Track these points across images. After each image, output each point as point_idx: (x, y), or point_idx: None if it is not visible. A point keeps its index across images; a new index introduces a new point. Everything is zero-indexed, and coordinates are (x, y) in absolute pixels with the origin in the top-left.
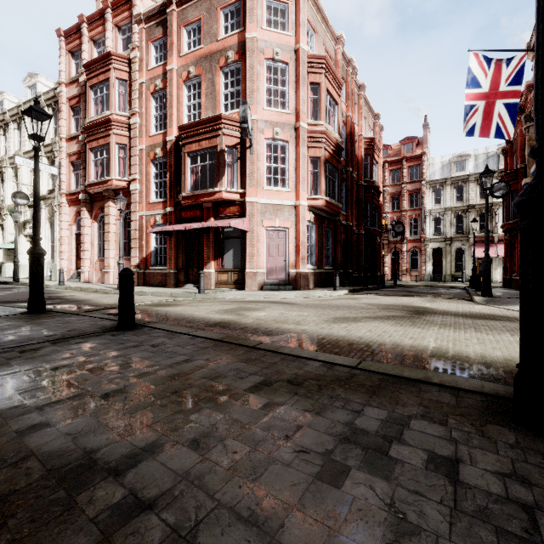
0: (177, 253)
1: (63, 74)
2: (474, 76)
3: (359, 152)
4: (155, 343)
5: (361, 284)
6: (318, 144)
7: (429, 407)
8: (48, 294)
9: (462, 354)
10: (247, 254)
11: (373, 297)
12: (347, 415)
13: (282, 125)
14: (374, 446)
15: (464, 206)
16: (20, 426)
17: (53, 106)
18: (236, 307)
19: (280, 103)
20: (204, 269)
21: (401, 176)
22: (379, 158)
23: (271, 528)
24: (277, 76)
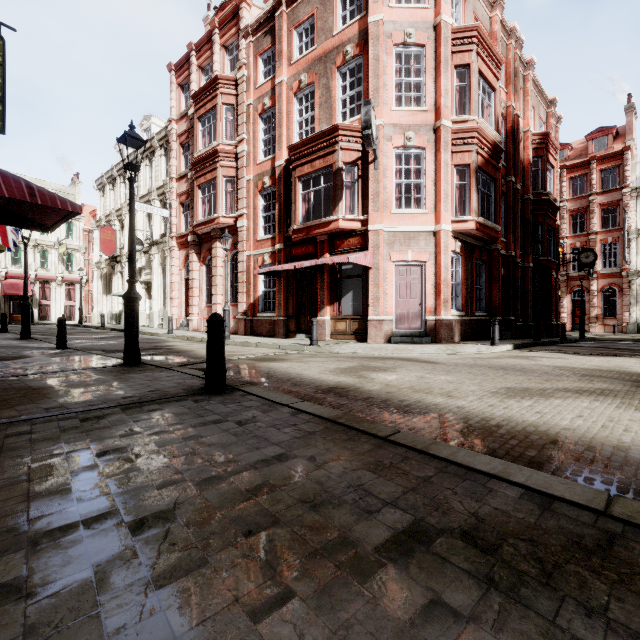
0: (287, 298)
1: (173, 110)
2: None
3: (524, 155)
4: (243, 419)
5: (528, 336)
6: (466, 147)
7: None
8: (154, 343)
9: None
10: (370, 297)
11: (557, 357)
12: None
13: (416, 127)
14: None
15: None
16: None
17: (164, 146)
18: (357, 365)
19: (414, 99)
20: (317, 316)
21: (588, 184)
22: (555, 161)
23: None
24: (409, 65)
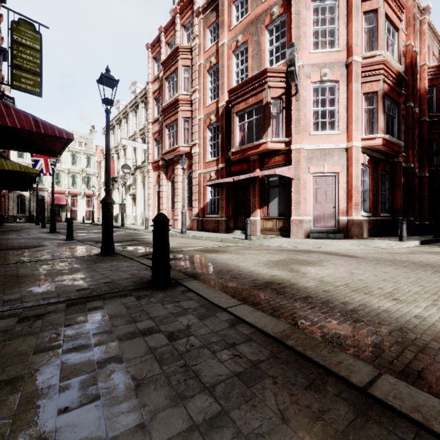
0: (227, 203)
1: (150, 76)
2: None
3: (421, 85)
4: (176, 329)
5: (425, 233)
6: (374, 78)
7: None
8: (134, 236)
9: None
10: (293, 201)
11: None
12: None
13: (331, 65)
14: None
15: None
16: None
17: (144, 101)
18: (286, 258)
19: (328, 43)
20: (250, 217)
21: None
22: None
23: None
24: (325, 16)
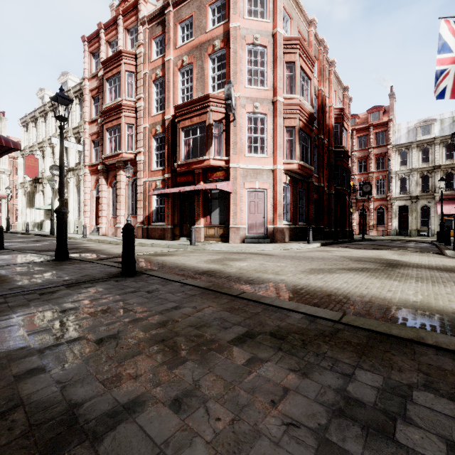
0: (173, 212)
1: (86, 71)
2: (445, 42)
3: (329, 121)
4: (150, 290)
5: (332, 238)
6: (293, 115)
7: (430, 375)
8: (73, 245)
9: (448, 309)
10: (231, 212)
11: (344, 250)
12: (337, 378)
13: (261, 100)
14: (375, 425)
15: (430, 166)
16: (20, 369)
17: (79, 97)
18: (222, 257)
19: (260, 81)
20: (195, 225)
21: (368, 141)
22: (348, 126)
23: None
24: (257, 58)
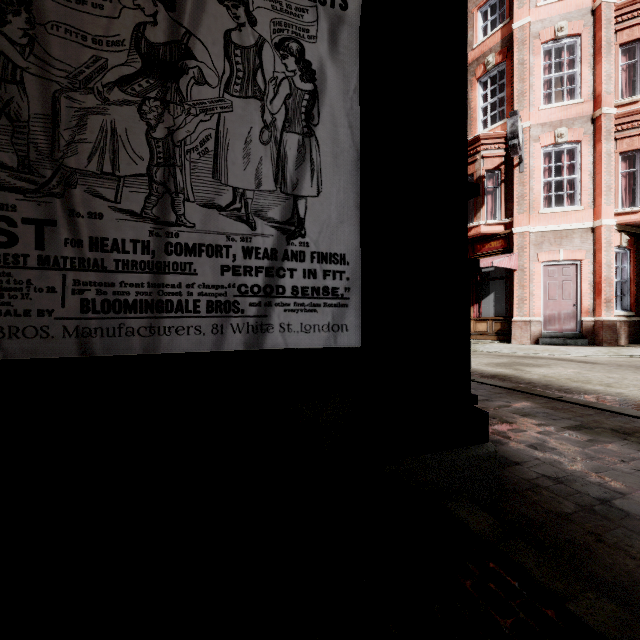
0: None
1: None
2: None
3: None
4: None
5: None
6: (636, 131)
7: None
8: None
9: None
10: (515, 298)
11: None
12: None
13: (569, 121)
14: None
15: None
16: None
17: None
18: (508, 361)
19: (566, 92)
20: None
21: None
22: None
23: (621, 493)
24: (561, 59)
